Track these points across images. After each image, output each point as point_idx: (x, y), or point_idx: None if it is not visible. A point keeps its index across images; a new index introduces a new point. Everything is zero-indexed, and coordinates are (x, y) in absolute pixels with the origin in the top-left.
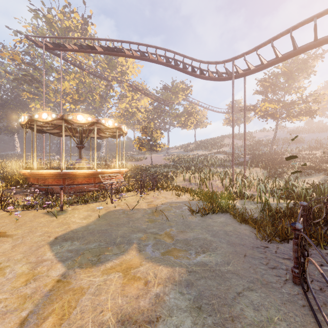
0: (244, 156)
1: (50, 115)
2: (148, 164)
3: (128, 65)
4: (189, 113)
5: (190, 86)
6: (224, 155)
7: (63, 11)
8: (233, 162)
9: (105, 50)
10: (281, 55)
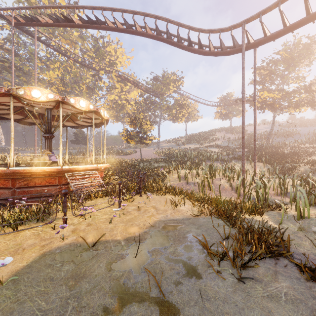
0: (254, 149)
1: None
2: (137, 158)
3: (118, 55)
4: (181, 105)
5: (182, 77)
6: (217, 148)
7: None
8: (244, 156)
9: (84, 23)
10: (311, 11)
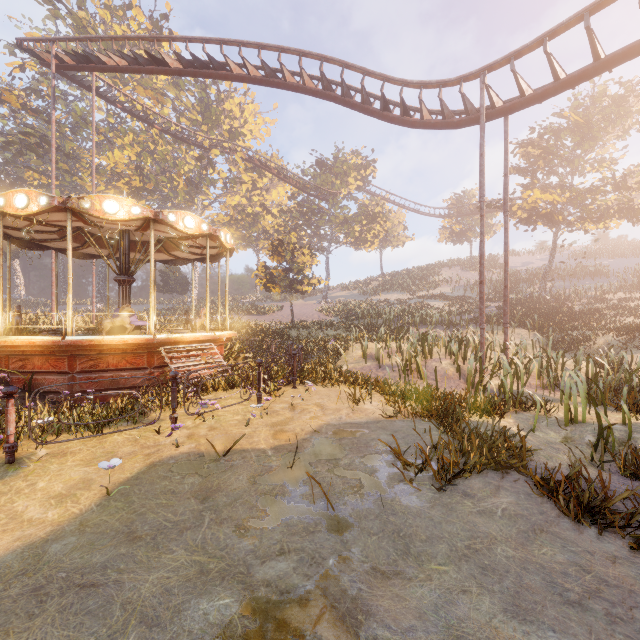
0: (505, 303)
1: (36, 199)
2: (285, 320)
3: (246, 118)
4: (371, 216)
5: (373, 160)
6: (443, 301)
7: (110, 4)
8: (483, 316)
9: (186, 67)
10: (603, 54)
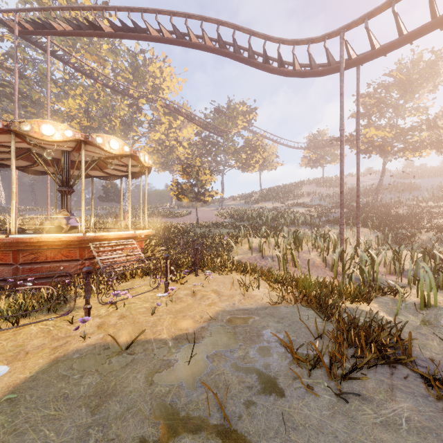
0: (357, 208)
1: None
2: (192, 221)
3: (164, 77)
4: (253, 147)
5: (255, 108)
6: (304, 208)
7: None
8: (342, 218)
9: (116, 30)
10: (438, 14)
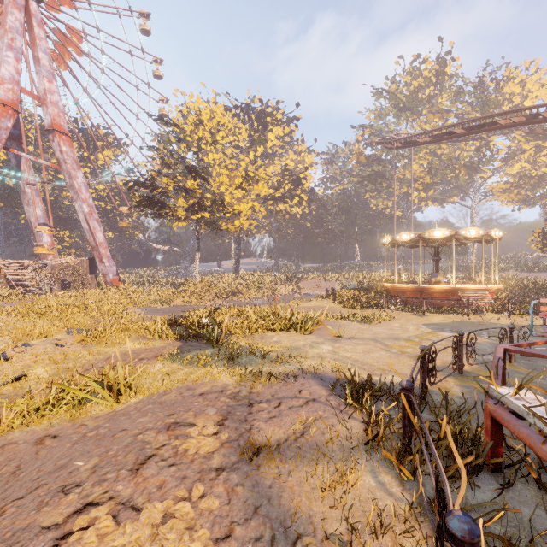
0: None
1: (409, 235)
2: None
3: (528, 88)
4: None
5: None
6: None
7: (410, 71)
8: None
9: (469, 131)
10: None
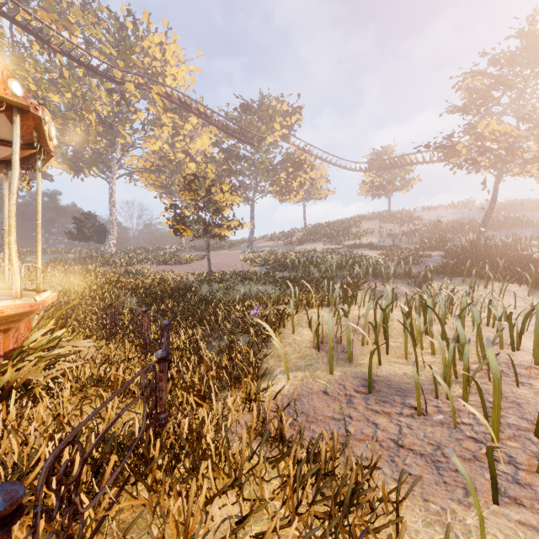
0: None
1: None
2: (204, 270)
3: (168, 61)
4: (297, 163)
5: (299, 106)
6: (373, 250)
7: None
8: None
9: None
10: None
